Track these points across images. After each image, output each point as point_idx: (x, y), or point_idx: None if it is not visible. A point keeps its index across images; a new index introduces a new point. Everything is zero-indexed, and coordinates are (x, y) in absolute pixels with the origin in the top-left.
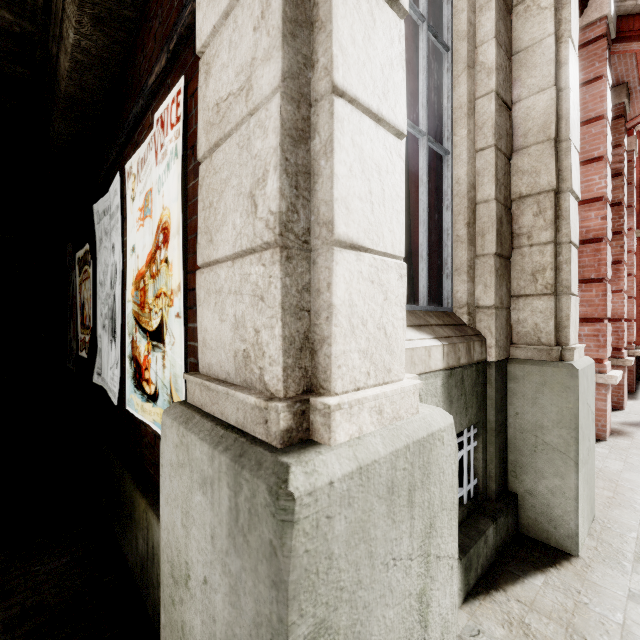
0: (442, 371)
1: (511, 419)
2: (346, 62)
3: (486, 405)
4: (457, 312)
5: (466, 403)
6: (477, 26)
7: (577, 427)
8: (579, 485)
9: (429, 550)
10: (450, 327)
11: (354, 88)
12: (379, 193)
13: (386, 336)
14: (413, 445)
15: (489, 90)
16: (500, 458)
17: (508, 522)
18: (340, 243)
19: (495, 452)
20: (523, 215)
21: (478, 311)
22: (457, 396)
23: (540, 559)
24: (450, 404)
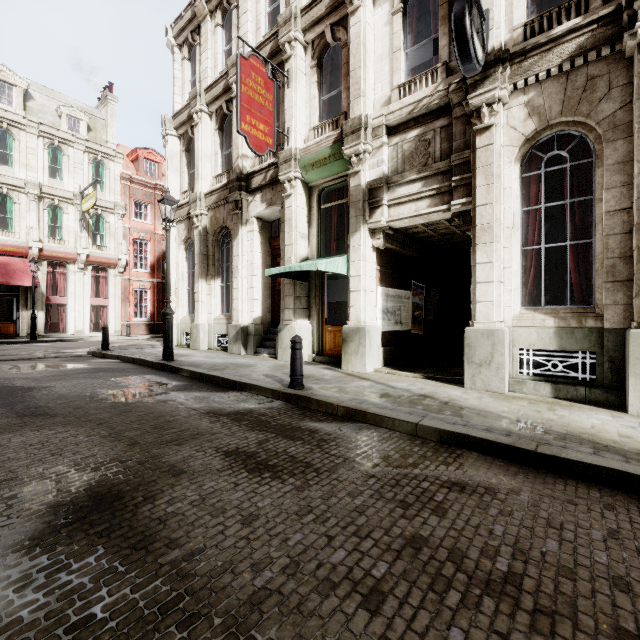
0: (554, 327)
1: (625, 357)
2: (478, 278)
3: (602, 347)
4: (595, 307)
5: (577, 342)
6: (603, 182)
7: (628, 356)
8: (630, 383)
9: (493, 347)
10: (574, 313)
11: (480, 281)
12: (486, 293)
13: (488, 314)
14: (488, 330)
15: (603, 212)
16: (613, 372)
17: (608, 397)
18: (477, 302)
19: (604, 367)
20: (634, 259)
21: (603, 307)
22: (567, 337)
23: (608, 408)
24: (561, 339)
